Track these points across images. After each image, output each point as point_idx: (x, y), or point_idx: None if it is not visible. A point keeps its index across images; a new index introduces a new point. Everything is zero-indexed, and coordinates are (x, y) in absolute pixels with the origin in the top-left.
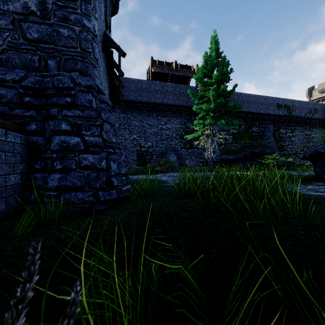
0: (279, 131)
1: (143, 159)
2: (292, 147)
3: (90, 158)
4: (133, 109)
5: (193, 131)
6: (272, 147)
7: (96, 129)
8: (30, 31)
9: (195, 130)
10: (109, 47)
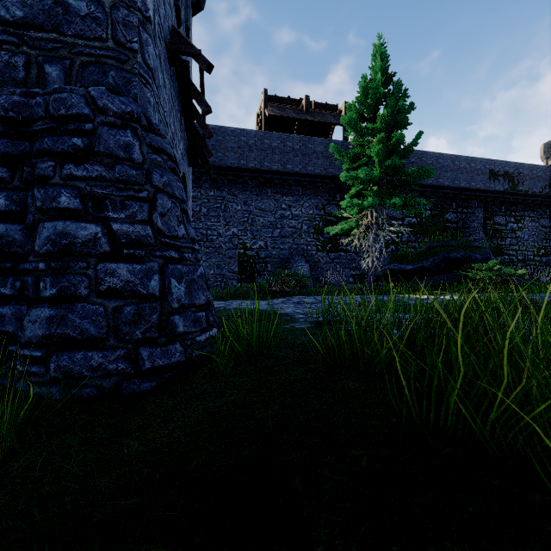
0: (494, 219)
1: (250, 270)
2: (518, 249)
3: (123, 271)
4: (232, 183)
5: (338, 221)
6: (483, 249)
7: (140, 208)
8: (7, 3)
9: (343, 218)
10: (181, 53)
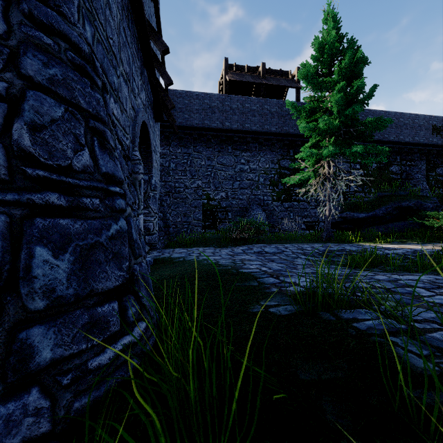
0: (436, 171)
1: (212, 218)
2: None
3: None
4: (197, 141)
5: (291, 174)
6: (431, 198)
7: None
8: None
9: (295, 171)
10: None
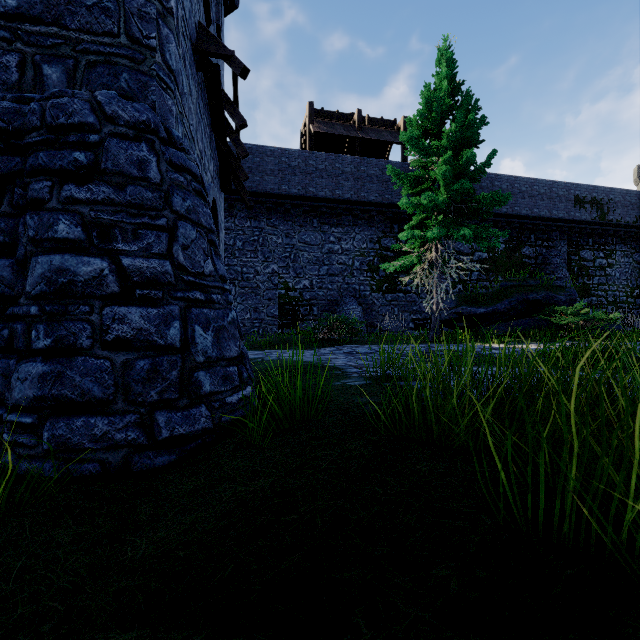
0: (579, 254)
1: (292, 314)
2: (608, 289)
3: (135, 316)
4: (272, 212)
5: (396, 256)
6: (568, 289)
7: (157, 238)
8: None
9: (401, 253)
10: (210, 55)
